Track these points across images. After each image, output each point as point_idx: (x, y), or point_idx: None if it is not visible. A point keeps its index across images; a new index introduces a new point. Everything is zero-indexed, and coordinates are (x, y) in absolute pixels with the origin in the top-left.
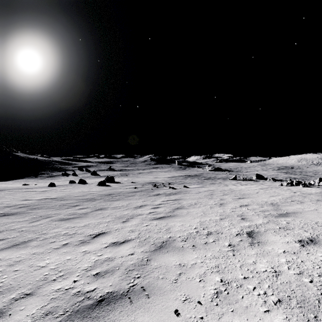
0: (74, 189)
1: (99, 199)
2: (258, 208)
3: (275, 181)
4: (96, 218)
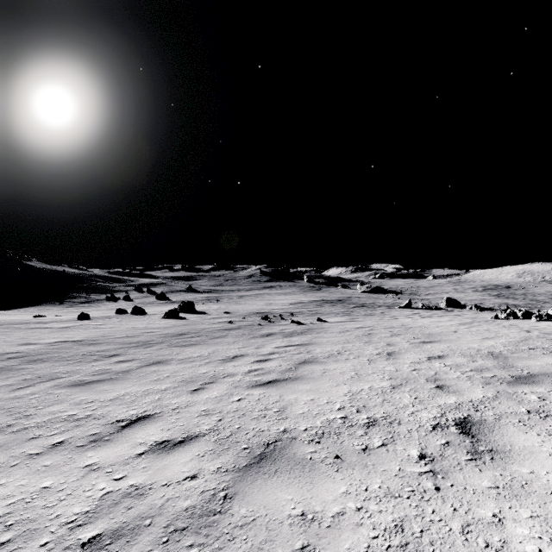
0: (121, 324)
1: (161, 343)
2: (466, 363)
3: (482, 311)
4: (143, 382)
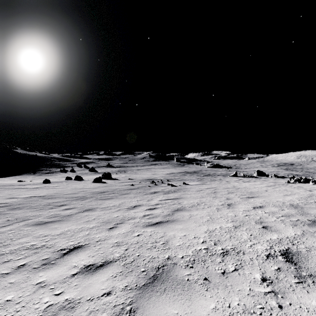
0: (68, 186)
1: (91, 197)
2: (278, 211)
3: (278, 178)
4: (79, 222)
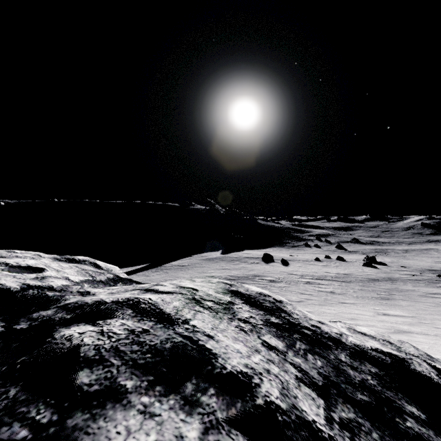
0: (346, 267)
1: (385, 281)
2: None
3: None
4: (401, 293)
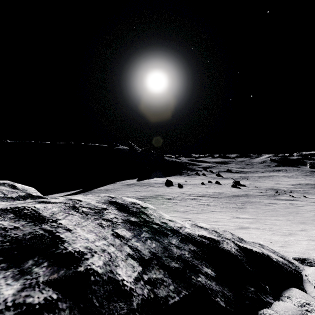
0: (220, 188)
1: (243, 196)
2: None
3: None
4: (251, 204)
